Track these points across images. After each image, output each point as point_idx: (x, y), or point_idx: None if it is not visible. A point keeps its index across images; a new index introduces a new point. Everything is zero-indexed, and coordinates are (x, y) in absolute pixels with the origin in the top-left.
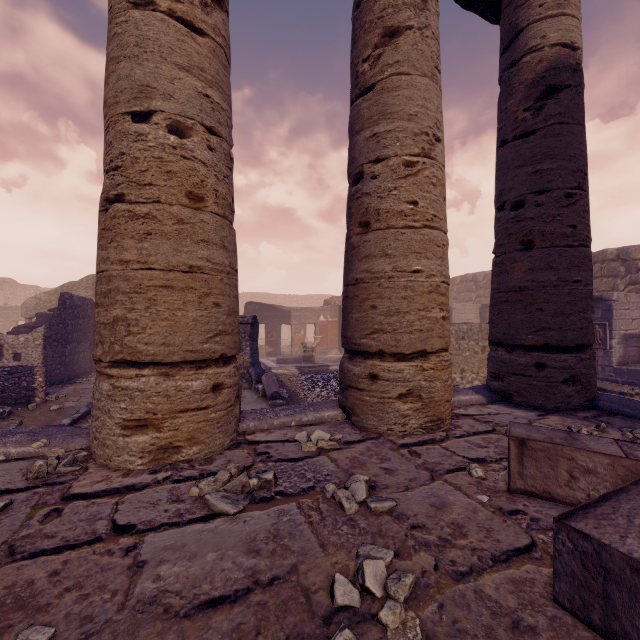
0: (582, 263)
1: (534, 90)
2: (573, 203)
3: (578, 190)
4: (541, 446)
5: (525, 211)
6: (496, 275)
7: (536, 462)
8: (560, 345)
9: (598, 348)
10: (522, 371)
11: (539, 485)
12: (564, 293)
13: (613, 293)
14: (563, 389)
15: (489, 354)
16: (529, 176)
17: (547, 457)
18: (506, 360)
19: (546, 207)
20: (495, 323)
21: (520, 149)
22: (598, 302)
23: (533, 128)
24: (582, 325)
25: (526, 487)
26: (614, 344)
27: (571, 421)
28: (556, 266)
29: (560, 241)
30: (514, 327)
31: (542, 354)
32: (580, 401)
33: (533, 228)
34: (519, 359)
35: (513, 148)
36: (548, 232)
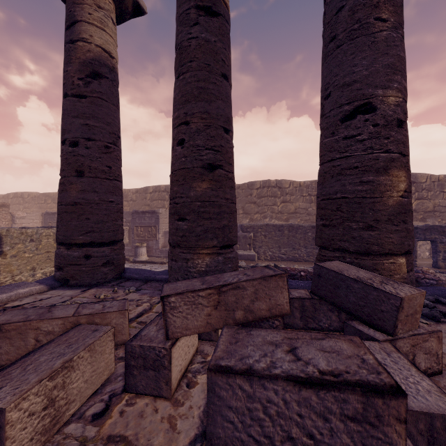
0: (115, 190)
1: (85, 68)
2: (110, 152)
3: (113, 145)
4: (14, 326)
5: (79, 149)
6: (60, 192)
7: (10, 340)
8: (100, 242)
9: (153, 239)
10: (76, 262)
11: (13, 357)
12: (103, 208)
13: (160, 209)
14: (102, 270)
15: (56, 251)
16: (82, 126)
17: (19, 333)
18: (65, 255)
19: (92, 150)
20: (59, 228)
21: (76, 105)
22: (154, 214)
23: (85, 94)
24: (114, 228)
25: (2, 363)
26: (160, 237)
27: (102, 290)
28: (98, 190)
29: (101, 175)
30: (71, 231)
31: (89, 248)
32: (113, 275)
33: (84, 162)
34: (74, 253)
35: (71, 102)
36: (93, 167)
